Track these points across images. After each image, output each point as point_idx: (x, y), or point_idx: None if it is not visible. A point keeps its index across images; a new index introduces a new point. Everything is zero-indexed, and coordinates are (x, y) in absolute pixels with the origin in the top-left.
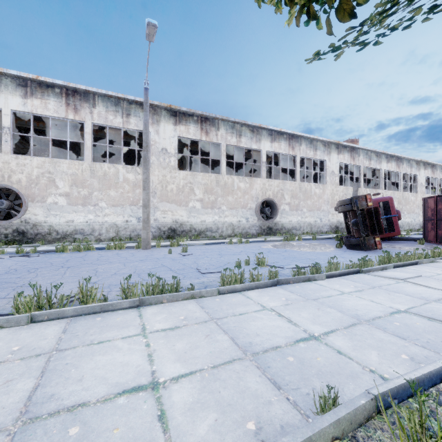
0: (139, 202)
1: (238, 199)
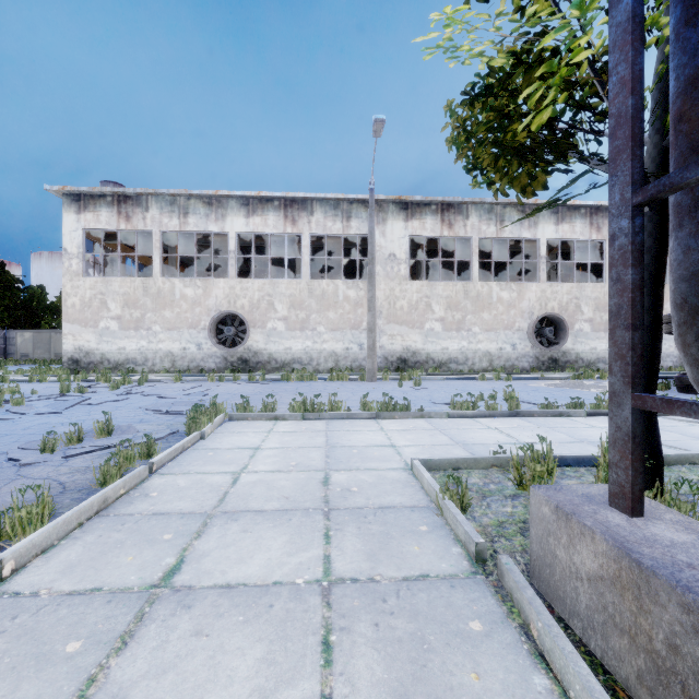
0: (361, 324)
1: (499, 316)
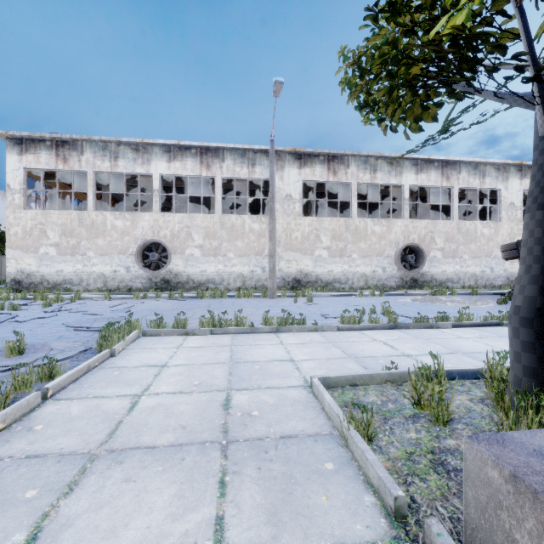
0: (263, 251)
1: (372, 245)
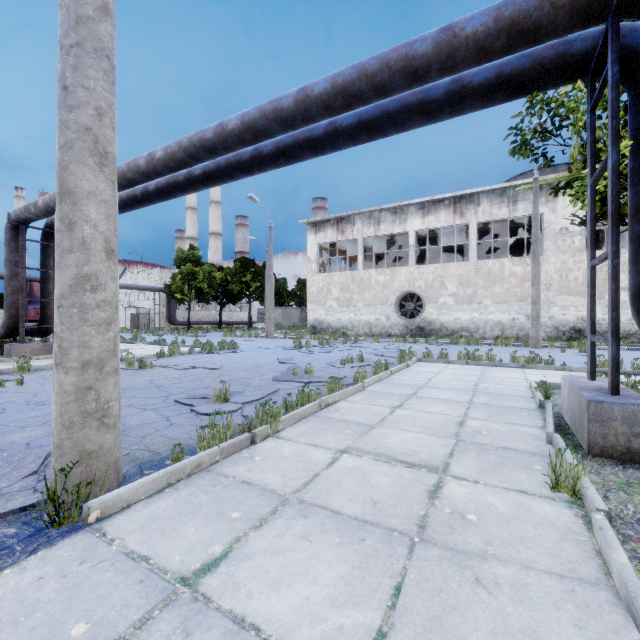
0: (528, 297)
1: None
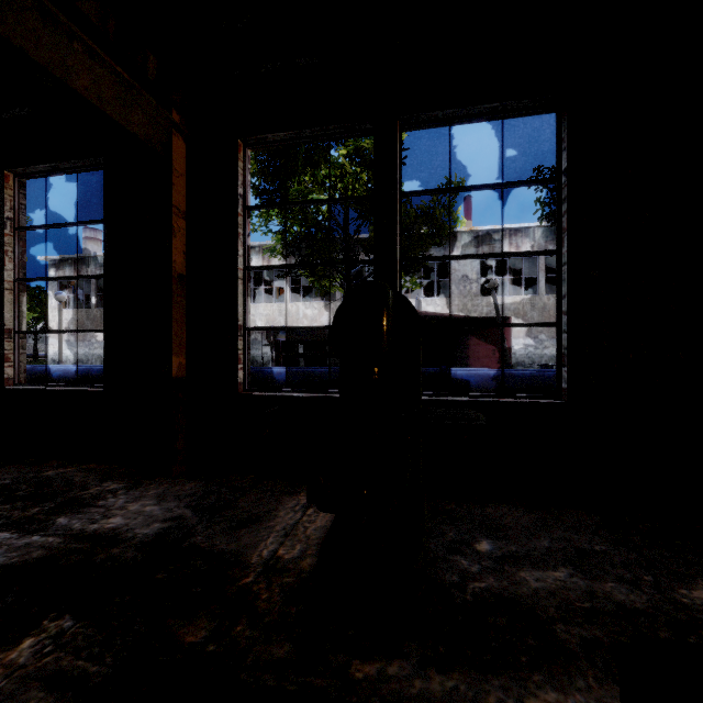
0: None
1: None
